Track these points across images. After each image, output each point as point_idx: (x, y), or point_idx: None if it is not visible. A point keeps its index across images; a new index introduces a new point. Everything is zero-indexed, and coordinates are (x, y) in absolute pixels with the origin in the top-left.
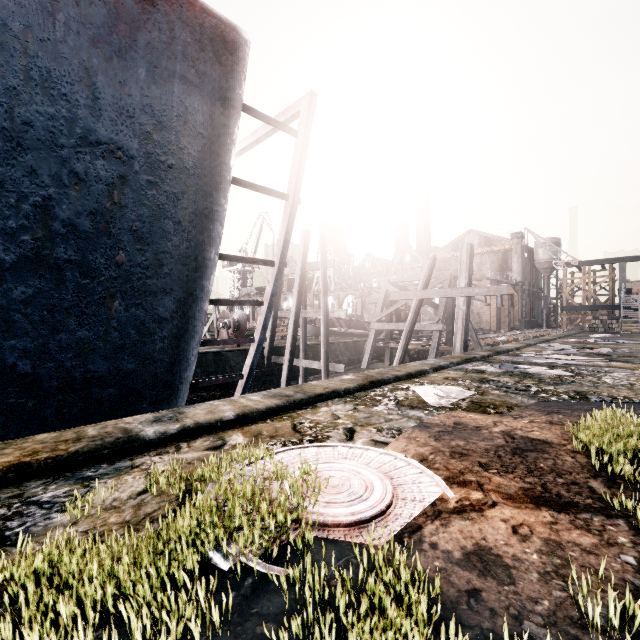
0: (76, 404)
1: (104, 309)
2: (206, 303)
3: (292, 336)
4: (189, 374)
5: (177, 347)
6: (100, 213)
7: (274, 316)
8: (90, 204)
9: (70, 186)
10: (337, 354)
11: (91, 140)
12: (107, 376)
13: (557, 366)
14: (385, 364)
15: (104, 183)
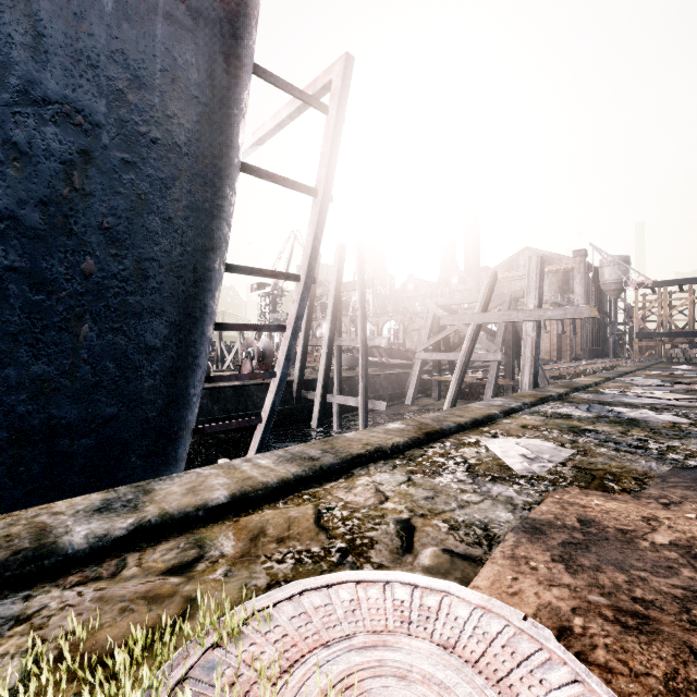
0: (37, 460)
1: (68, 335)
2: (210, 328)
3: (325, 368)
4: (191, 418)
5: (173, 385)
6: (54, 203)
7: (304, 344)
8: (39, 189)
9: (7, 162)
10: (377, 388)
11: (35, 96)
12: (79, 423)
13: (661, 408)
14: (432, 400)
15: (58, 160)
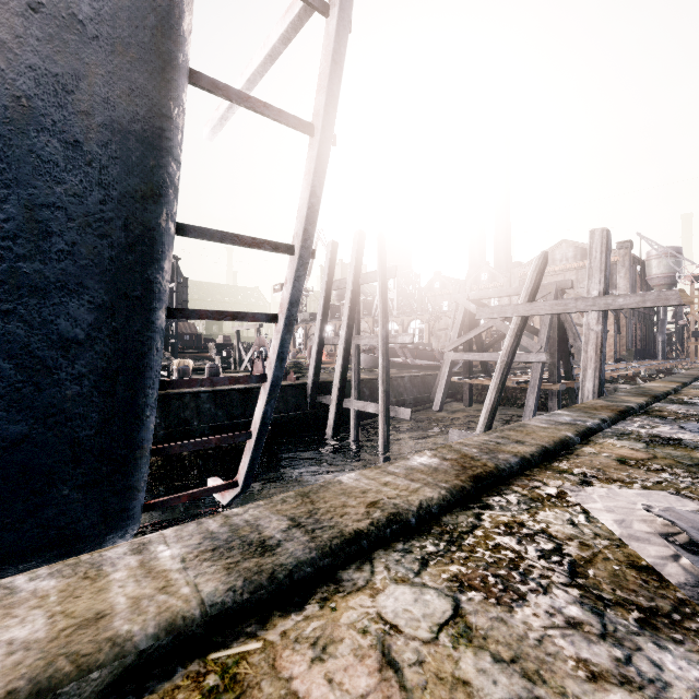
0: None
1: None
2: (161, 313)
3: (341, 369)
4: (145, 437)
5: (112, 392)
6: None
7: (319, 343)
8: None
9: None
10: (400, 391)
11: None
12: None
13: None
14: (463, 405)
15: None
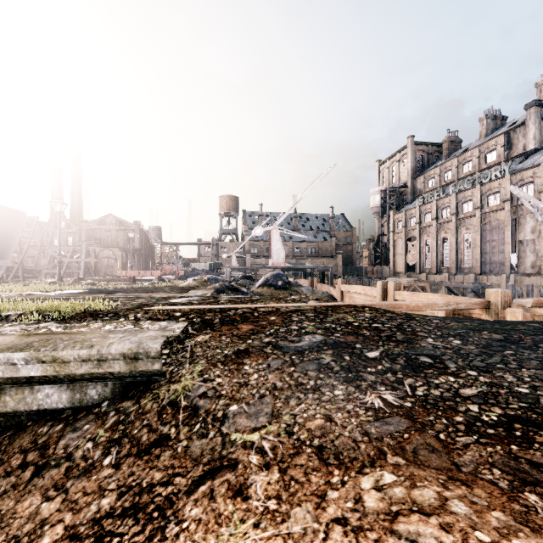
0: None
1: None
2: None
3: None
4: None
5: None
6: None
7: None
8: None
9: None
10: None
11: None
12: None
13: None
14: None
15: None
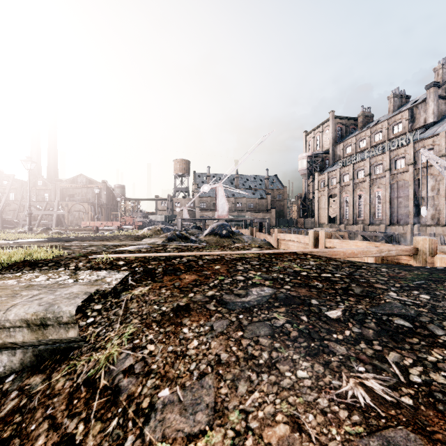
0: None
1: None
2: None
3: None
4: None
5: None
6: None
7: None
8: None
9: None
10: None
11: None
12: None
13: None
14: None
15: None
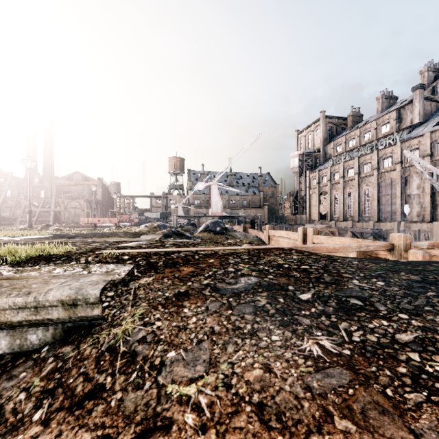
0: None
1: None
2: None
3: None
4: None
5: None
6: None
7: None
8: None
9: None
10: None
11: None
12: None
13: None
14: None
15: None
